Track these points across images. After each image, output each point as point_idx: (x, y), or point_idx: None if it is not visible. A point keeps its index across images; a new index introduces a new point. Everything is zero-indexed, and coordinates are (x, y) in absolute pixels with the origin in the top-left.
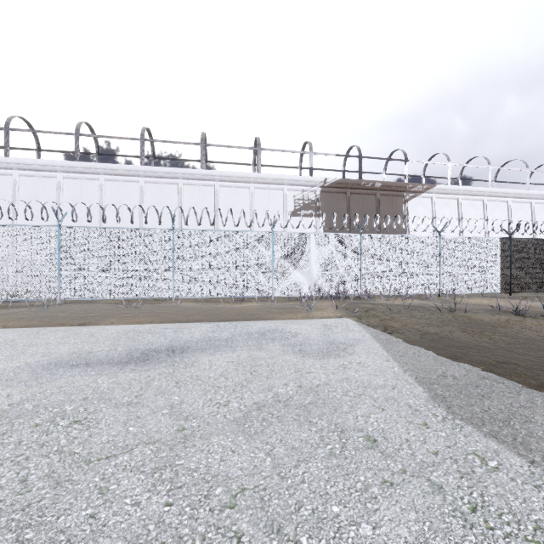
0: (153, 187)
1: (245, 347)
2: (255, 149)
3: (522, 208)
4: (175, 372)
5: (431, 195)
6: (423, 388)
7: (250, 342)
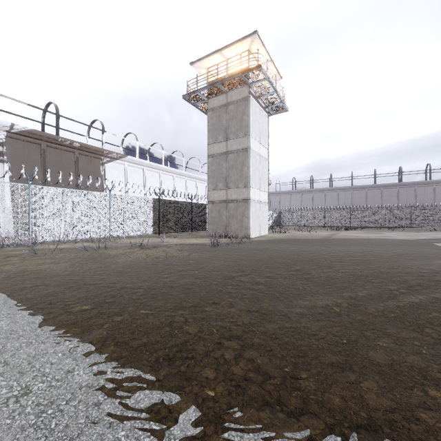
0: None
1: None
2: None
3: (181, 181)
4: None
5: (124, 162)
6: None
7: None
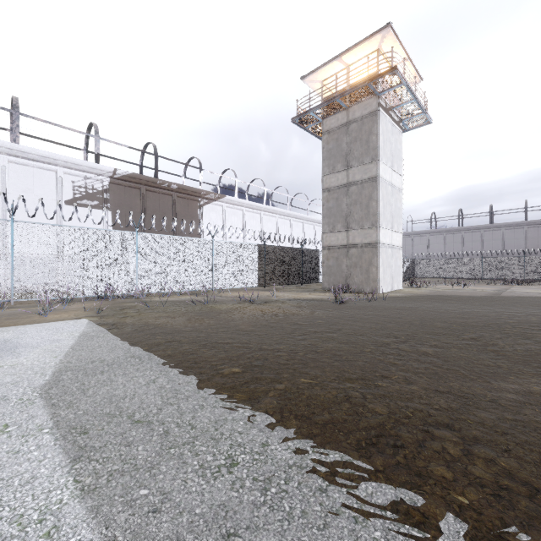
0: None
1: None
2: (9, 110)
3: (285, 223)
4: None
5: (222, 203)
6: (51, 377)
7: None
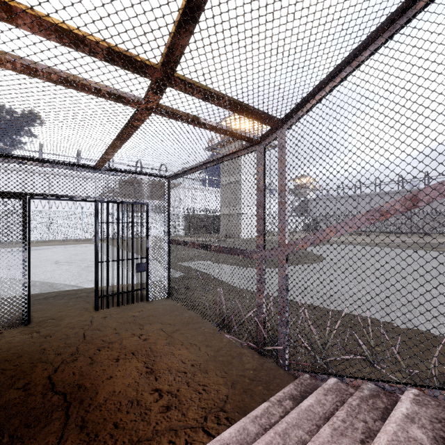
0: (2, 175)
1: (64, 247)
2: (77, 158)
3: None
4: (48, 250)
5: (179, 188)
6: None
7: (66, 247)
